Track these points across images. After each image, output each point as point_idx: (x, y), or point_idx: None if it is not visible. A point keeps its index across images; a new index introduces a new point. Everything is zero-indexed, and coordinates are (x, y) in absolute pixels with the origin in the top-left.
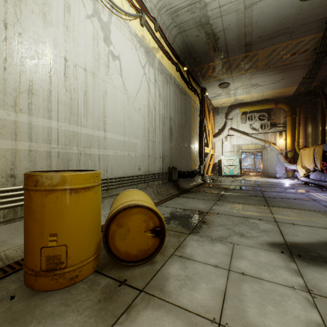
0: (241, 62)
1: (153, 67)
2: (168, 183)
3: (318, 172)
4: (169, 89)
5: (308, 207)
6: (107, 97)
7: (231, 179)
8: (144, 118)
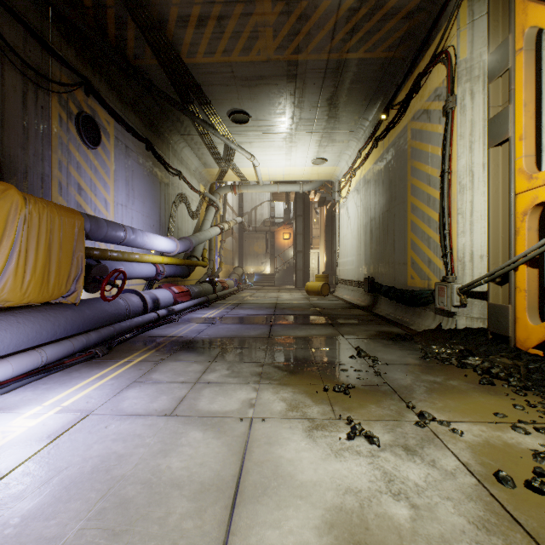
0: (308, 38)
1: (360, 192)
2: (369, 294)
3: (17, 313)
4: (370, 188)
5: (251, 304)
6: (348, 241)
7: (439, 406)
8: (356, 240)
